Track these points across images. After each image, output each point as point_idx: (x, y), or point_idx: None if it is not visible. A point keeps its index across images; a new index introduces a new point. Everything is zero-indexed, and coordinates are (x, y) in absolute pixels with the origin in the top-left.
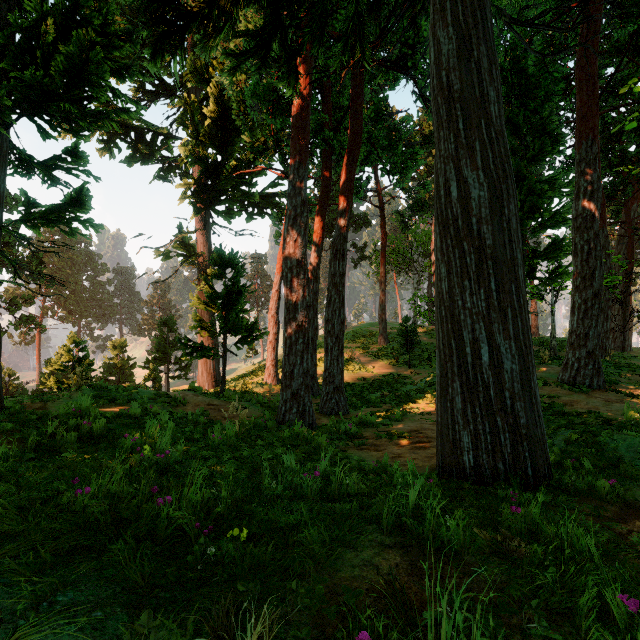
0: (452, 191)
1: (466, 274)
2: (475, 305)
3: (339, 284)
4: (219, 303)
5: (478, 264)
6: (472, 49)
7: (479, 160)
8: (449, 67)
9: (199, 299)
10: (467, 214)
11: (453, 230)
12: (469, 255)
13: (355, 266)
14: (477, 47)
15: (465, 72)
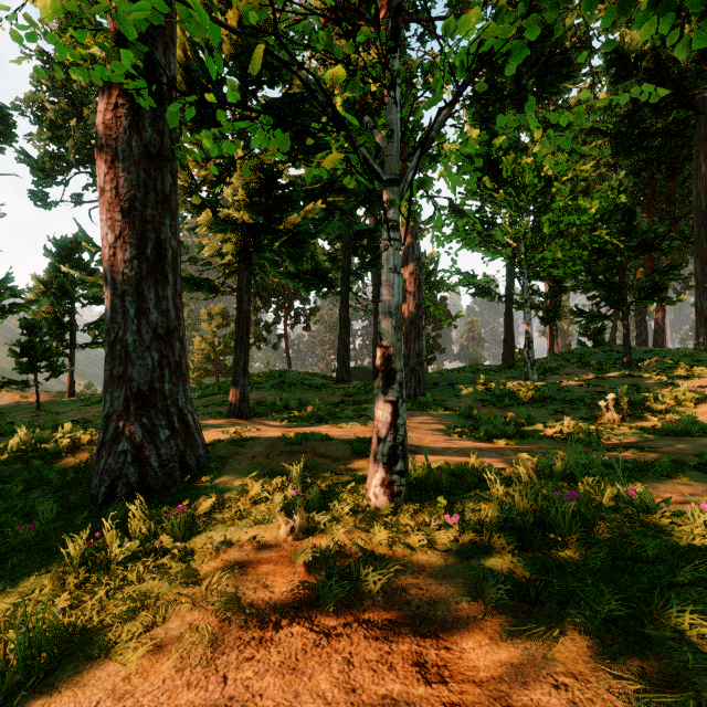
0: (698, 305)
1: (701, 325)
2: (703, 332)
3: (660, 323)
4: (594, 334)
5: (704, 322)
6: (704, 270)
7: (705, 298)
8: (697, 274)
9: (580, 332)
10: (701, 311)
11: (698, 314)
12: (702, 320)
13: (677, 296)
14: (706, 269)
15: (702, 276)
